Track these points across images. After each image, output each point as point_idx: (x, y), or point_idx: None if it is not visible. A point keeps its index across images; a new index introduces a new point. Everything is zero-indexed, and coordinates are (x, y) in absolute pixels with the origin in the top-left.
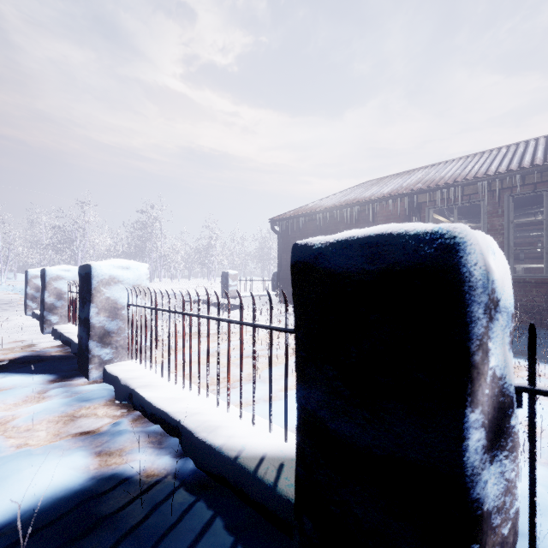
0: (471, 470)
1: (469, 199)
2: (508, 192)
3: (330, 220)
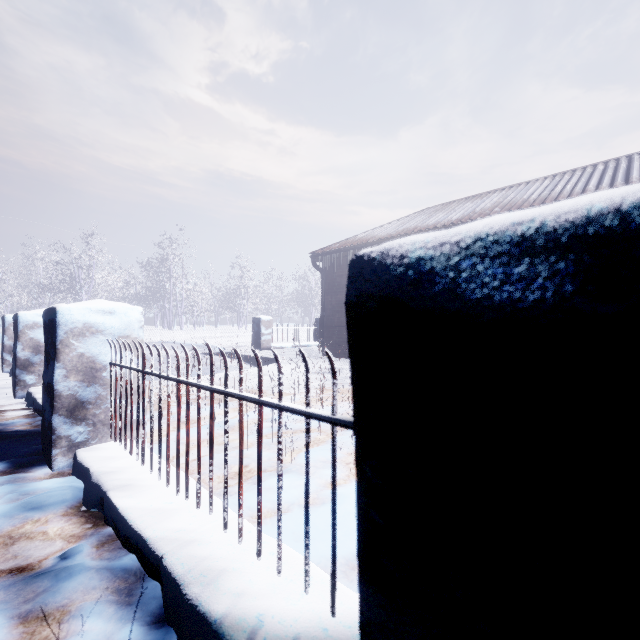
0: None
1: None
2: None
3: None
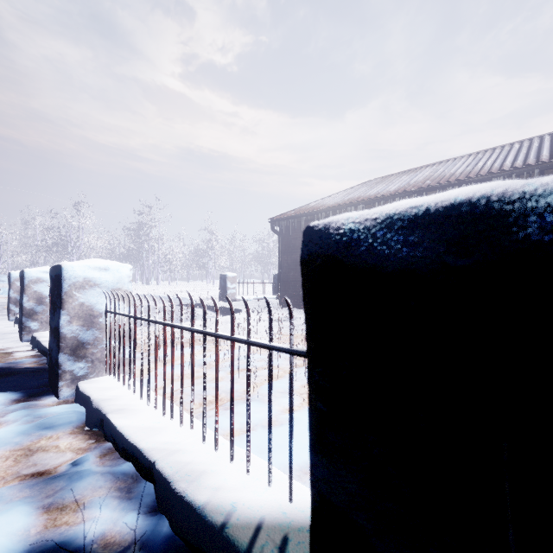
0: None
1: None
2: None
3: None
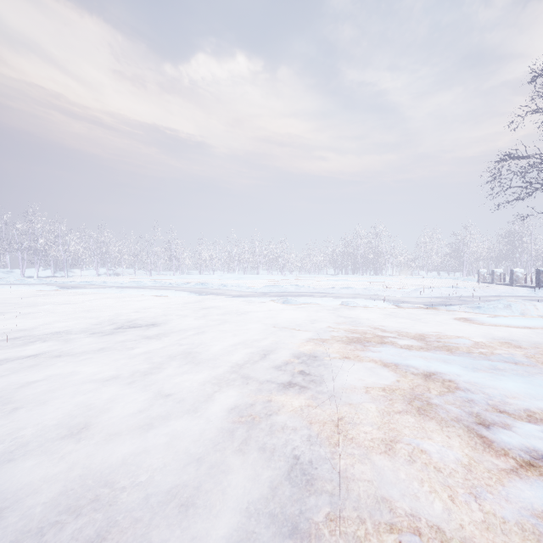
0: (540, 278)
1: None
2: None
3: None
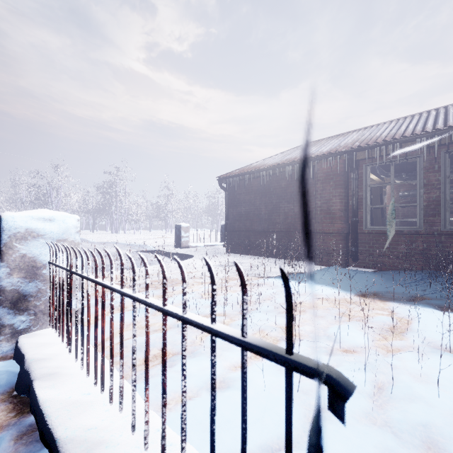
0: None
1: (406, 155)
2: (444, 148)
3: (272, 177)
